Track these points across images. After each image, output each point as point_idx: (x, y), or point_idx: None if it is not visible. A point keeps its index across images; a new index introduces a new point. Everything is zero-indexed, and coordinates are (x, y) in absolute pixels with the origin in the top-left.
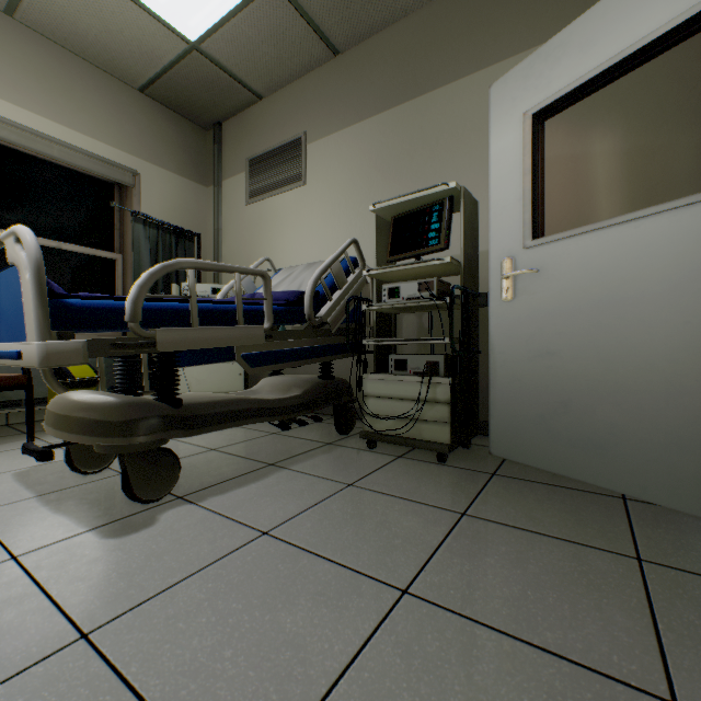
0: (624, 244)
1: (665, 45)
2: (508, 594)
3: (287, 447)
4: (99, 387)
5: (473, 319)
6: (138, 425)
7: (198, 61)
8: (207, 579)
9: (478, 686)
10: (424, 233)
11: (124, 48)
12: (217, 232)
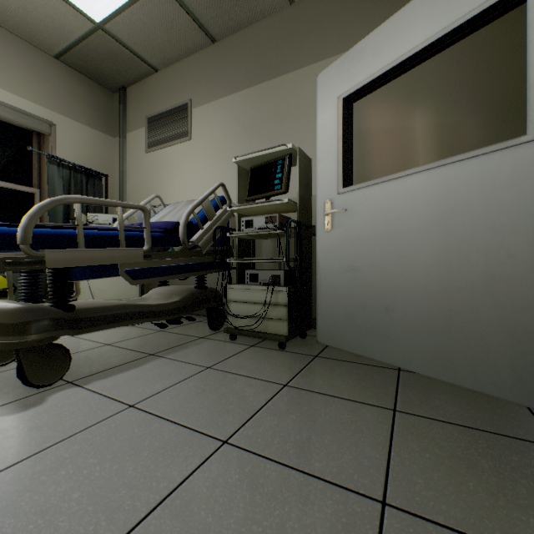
0: (398, 193)
1: (423, 57)
2: (298, 439)
3: (168, 341)
4: (18, 296)
5: (307, 244)
6: (30, 326)
7: (104, 38)
8: (75, 443)
9: (256, 502)
10: (271, 180)
11: (39, 23)
12: (122, 174)
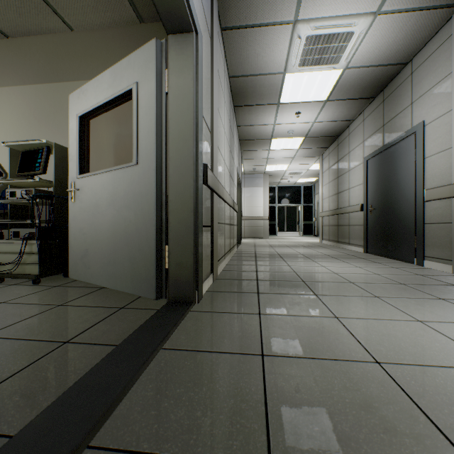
0: (100, 183)
1: (112, 106)
2: None
3: None
4: None
5: (68, 210)
6: None
7: None
8: None
9: None
10: (34, 163)
11: None
12: None
